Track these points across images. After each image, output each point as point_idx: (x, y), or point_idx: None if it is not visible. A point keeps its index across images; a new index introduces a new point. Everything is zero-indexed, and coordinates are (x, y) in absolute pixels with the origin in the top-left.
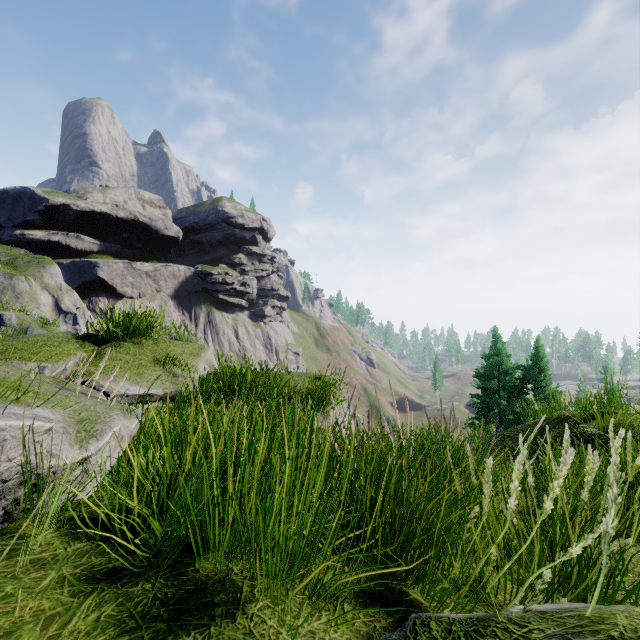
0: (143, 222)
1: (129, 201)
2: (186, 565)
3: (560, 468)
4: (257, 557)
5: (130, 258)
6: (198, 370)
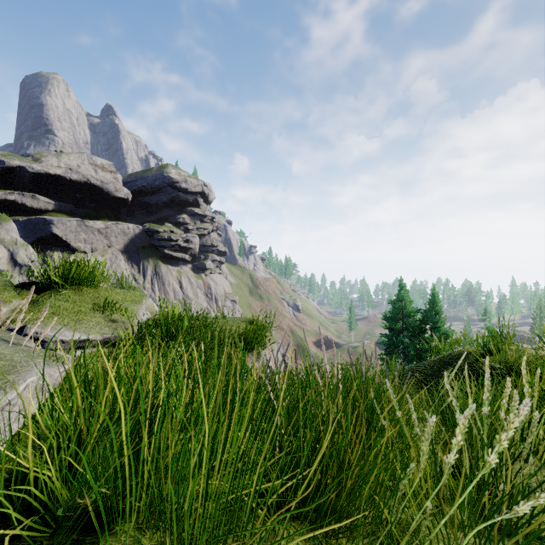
0: (95, 184)
1: (82, 165)
2: None
3: (512, 418)
4: None
5: (83, 216)
6: (139, 316)
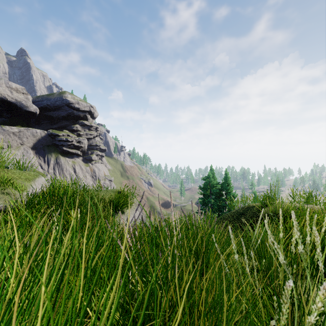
0: (11, 101)
1: (0, 87)
2: None
3: None
4: None
5: (1, 123)
6: (31, 190)
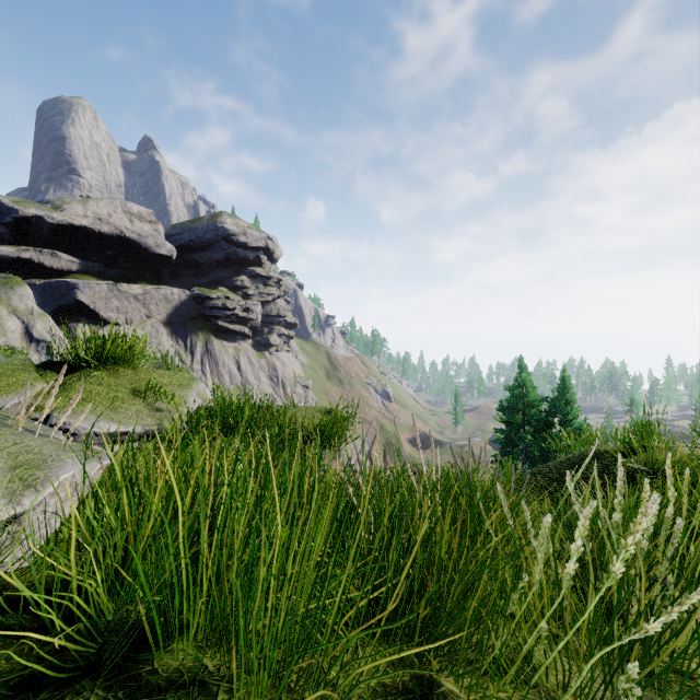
0: (131, 238)
1: (114, 214)
2: (140, 663)
3: (638, 518)
4: (234, 657)
5: (115, 279)
6: (188, 404)
